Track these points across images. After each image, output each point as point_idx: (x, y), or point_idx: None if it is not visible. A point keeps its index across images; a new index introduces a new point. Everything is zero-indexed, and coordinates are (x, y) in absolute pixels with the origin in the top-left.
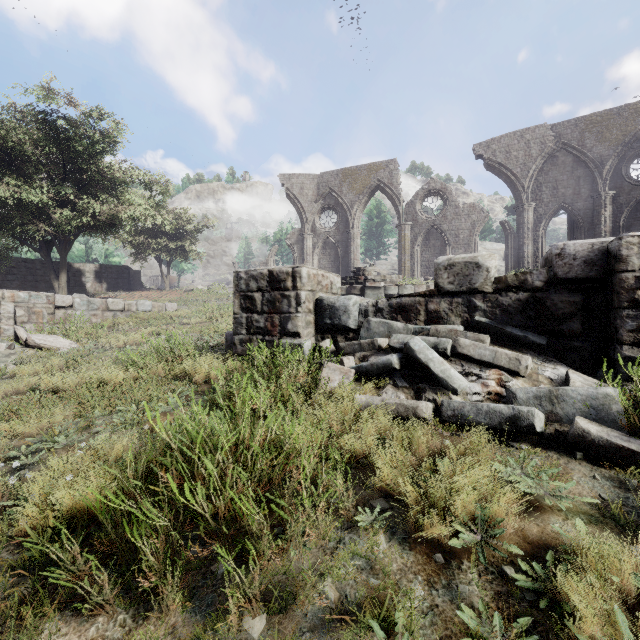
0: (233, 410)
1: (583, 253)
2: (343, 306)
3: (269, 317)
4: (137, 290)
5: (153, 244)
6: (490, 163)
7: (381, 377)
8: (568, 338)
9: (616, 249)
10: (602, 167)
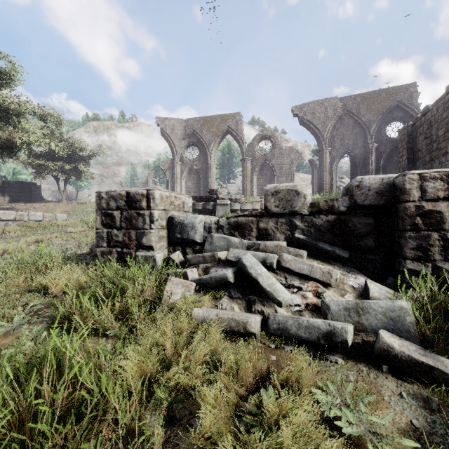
0: (46, 351)
1: (375, 185)
2: (191, 223)
3: (127, 232)
4: (37, 202)
5: (51, 165)
6: (302, 120)
7: (219, 288)
8: (364, 252)
9: (401, 183)
10: (370, 128)
